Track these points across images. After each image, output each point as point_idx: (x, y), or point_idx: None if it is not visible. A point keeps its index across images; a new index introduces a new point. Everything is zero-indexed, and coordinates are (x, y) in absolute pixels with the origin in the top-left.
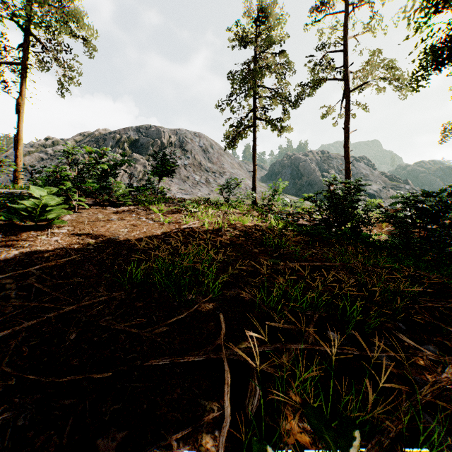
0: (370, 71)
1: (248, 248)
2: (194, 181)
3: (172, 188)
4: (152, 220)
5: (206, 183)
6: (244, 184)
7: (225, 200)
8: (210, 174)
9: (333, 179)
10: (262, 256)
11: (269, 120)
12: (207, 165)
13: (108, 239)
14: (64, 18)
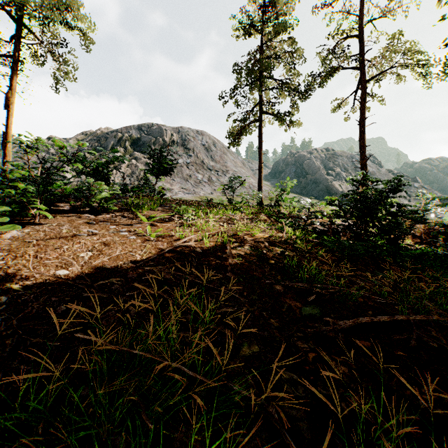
0: (390, 57)
1: (266, 281)
2: (196, 180)
3: (174, 187)
4: (135, 234)
5: (209, 182)
6: (248, 183)
7: (229, 201)
8: (212, 173)
9: (363, 178)
10: (290, 300)
11: (276, 113)
12: (210, 163)
13: (49, 276)
14: (55, 4)
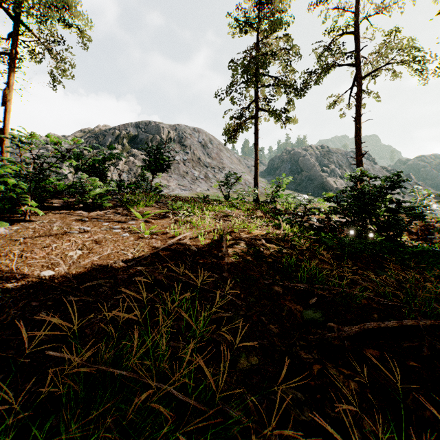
0: (386, 54)
1: (263, 281)
2: (193, 177)
3: (171, 183)
4: (128, 231)
5: (205, 178)
6: (244, 179)
7: (225, 198)
8: (209, 170)
9: (361, 173)
10: (290, 303)
11: (272, 110)
12: (207, 160)
13: (33, 278)
14: (51, 1)
